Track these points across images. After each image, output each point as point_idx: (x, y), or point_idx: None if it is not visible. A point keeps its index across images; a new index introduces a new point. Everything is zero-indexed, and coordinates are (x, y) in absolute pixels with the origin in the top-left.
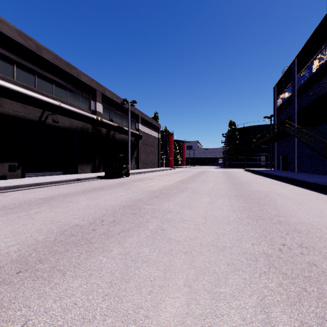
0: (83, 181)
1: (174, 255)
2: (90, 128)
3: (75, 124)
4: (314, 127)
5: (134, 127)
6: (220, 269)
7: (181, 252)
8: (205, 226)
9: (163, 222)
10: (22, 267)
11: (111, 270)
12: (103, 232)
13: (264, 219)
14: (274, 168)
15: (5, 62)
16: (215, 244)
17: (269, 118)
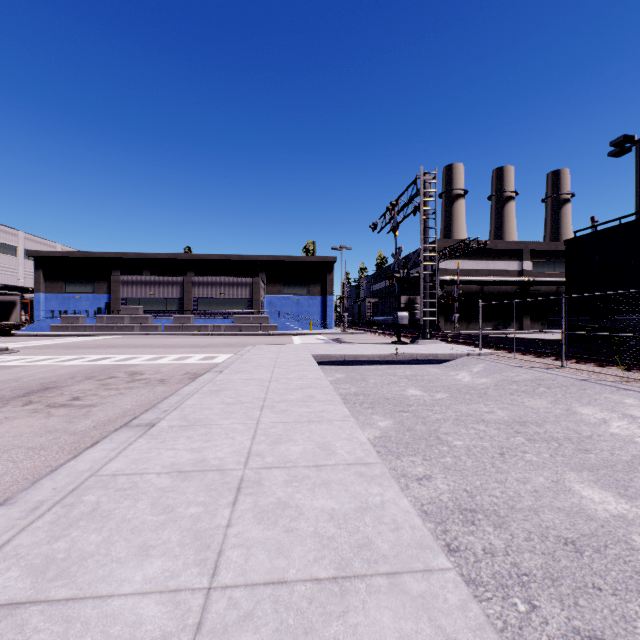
0: None
1: None
2: None
3: None
4: None
5: None
6: None
7: None
8: None
9: None
10: None
11: None
12: None
13: None
14: None
15: (538, 264)
16: None
17: None
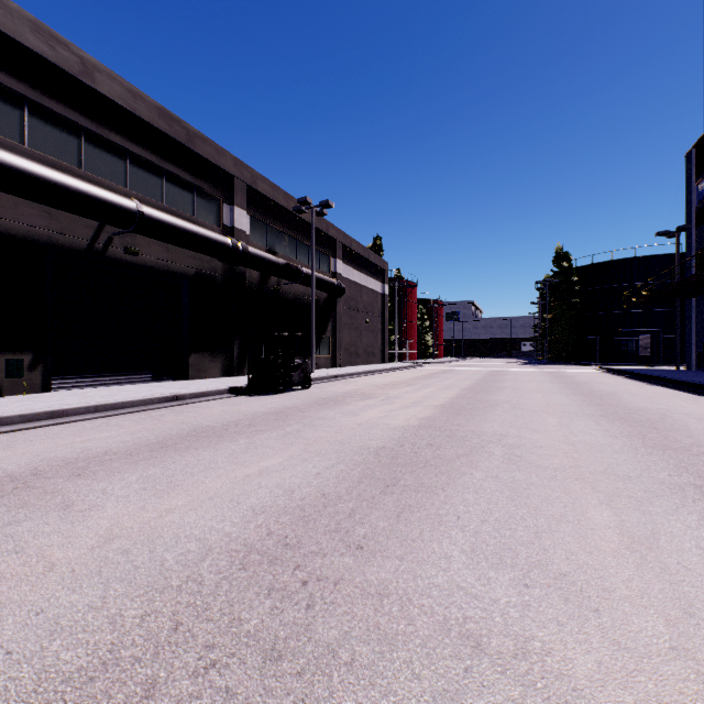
0: (186, 403)
1: None
2: (220, 269)
3: (181, 259)
4: None
5: (326, 268)
6: None
7: None
8: None
9: None
10: None
11: None
12: None
13: None
14: (689, 367)
15: (0, 101)
16: None
17: (671, 235)
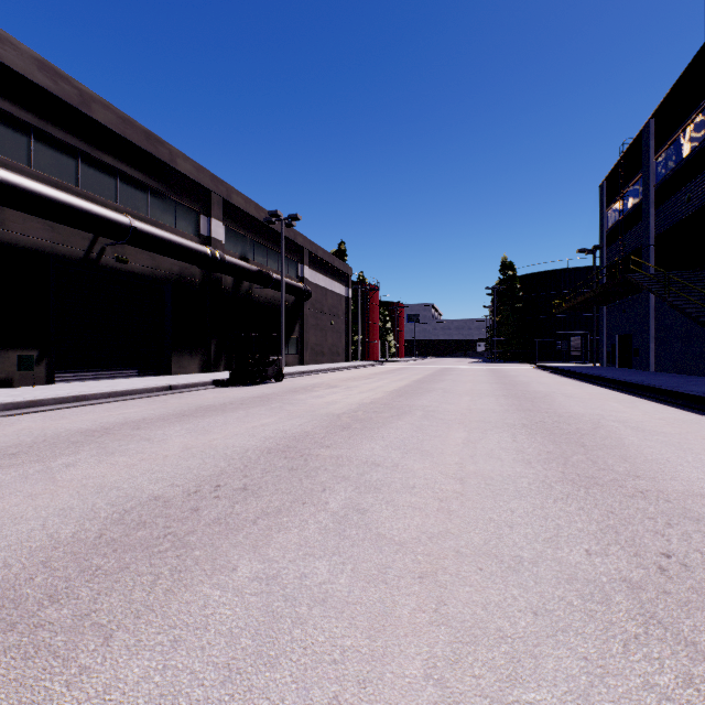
0: (180, 392)
1: (394, 584)
2: (198, 275)
3: (165, 266)
4: (696, 271)
5: (294, 273)
6: (516, 626)
7: (410, 575)
8: (462, 503)
9: (361, 490)
10: (4, 617)
11: (231, 626)
12: (218, 516)
13: (603, 484)
14: (602, 364)
15: (11, 129)
16: (494, 553)
17: (589, 252)
